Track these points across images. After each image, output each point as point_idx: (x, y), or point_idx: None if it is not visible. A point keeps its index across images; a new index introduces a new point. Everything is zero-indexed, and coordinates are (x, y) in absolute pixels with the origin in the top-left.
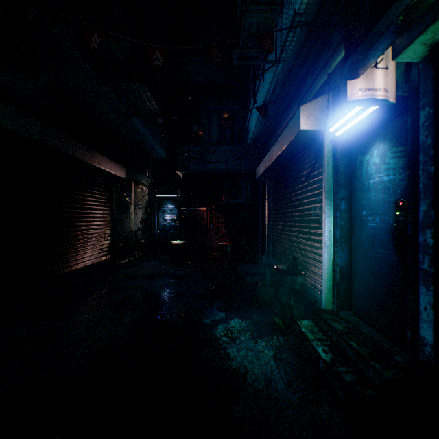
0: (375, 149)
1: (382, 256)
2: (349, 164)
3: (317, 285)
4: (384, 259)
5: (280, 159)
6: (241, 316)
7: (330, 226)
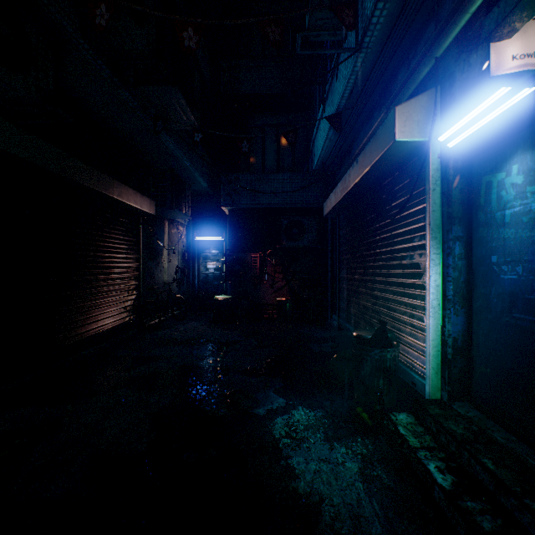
0: (515, 162)
1: (528, 326)
2: (467, 189)
3: (417, 361)
4: (533, 331)
5: (359, 186)
6: (307, 404)
7: (438, 279)
